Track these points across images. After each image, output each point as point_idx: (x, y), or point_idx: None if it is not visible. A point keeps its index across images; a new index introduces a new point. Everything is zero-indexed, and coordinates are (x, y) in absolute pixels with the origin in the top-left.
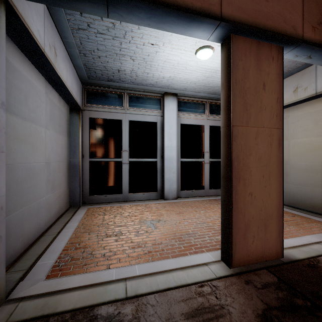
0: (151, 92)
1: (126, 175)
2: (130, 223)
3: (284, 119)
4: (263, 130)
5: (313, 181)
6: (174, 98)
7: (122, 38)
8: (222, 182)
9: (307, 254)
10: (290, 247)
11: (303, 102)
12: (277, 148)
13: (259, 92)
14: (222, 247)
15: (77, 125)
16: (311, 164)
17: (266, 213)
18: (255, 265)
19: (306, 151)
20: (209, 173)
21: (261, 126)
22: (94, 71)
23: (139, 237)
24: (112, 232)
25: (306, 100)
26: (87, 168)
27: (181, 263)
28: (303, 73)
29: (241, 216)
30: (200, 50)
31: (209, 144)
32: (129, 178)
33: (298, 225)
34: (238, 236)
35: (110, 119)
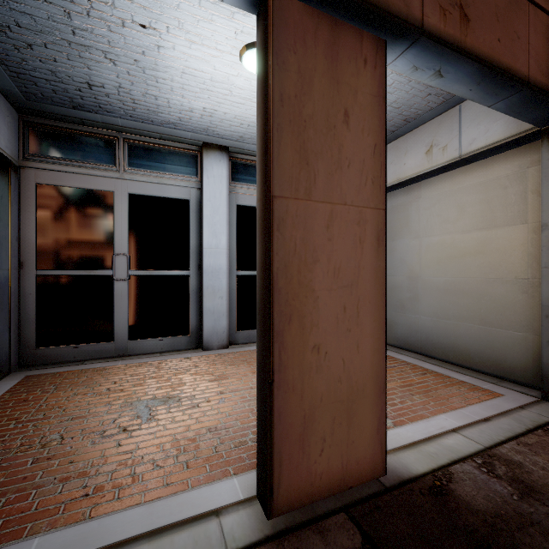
0: (176, 141)
1: (122, 303)
2: (100, 409)
3: (413, 202)
4: (344, 209)
5: (457, 311)
6: (223, 156)
7: (65, 0)
8: (257, 323)
9: (432, 461)
10: (404, 446)
11: (442, 173)
12: (374, 250)
13: (335, 129)
14: (258, 469)
15: (3, 197)
16: (453, 280)
17: (352, 386)
18: (326, 504)
19: (446, 257)
20: None
21: (341, 202)
22: (33, 81)
23: (97, 446)
24: (39, 438)
25: (446, 169)
26: (32, 290)
27: (159, 516)
28: (441, 120)
29: (295, 399)
30: (247, 51)
31: None
32: (130, 310)
33: (428, 392)
34: (288, 443)
35: (87, 189)
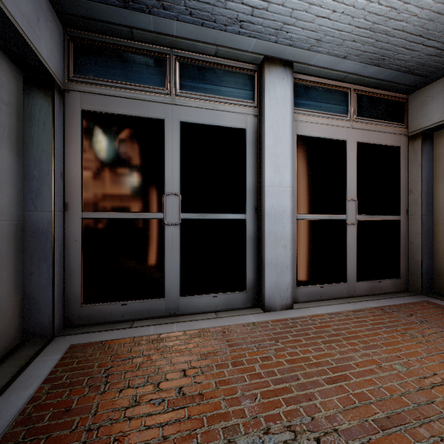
0: (232, 59)
1: (173, 252)
2: None
3: None
4: None
5: None
6: (287, 73)
7: None
8: None
9: None
10: None
11: None
12: None
13: None
14: None
15: (46, 123)
16: None
17: None
18: None
19: None
20: (355, 247)
21: None
22: None
23: None
24: None
25: None
26: (77, 236)
27: None
28: None
29: None
30: None
31: (356, 182)
32: (181, 261)
33: None
34: None
35: (136, 117)
